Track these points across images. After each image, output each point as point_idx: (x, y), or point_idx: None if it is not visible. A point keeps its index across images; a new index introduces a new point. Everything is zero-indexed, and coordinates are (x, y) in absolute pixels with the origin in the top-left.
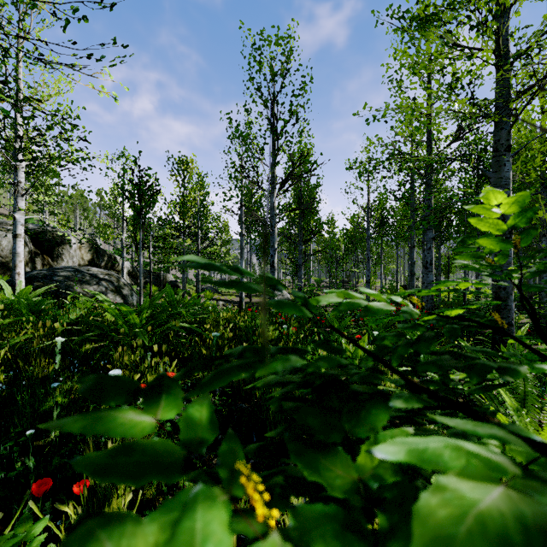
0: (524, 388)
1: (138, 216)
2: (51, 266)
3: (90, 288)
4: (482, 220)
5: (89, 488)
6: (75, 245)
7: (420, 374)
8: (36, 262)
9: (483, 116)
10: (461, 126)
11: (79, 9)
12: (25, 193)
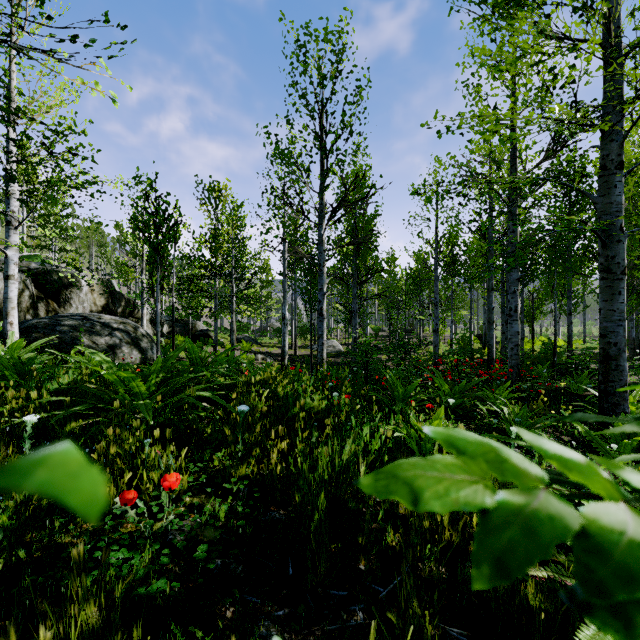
0: None
1: (155, 253)
2: (57, 312)
3: (100, 340)
4: None
5: None
6: (86, 288)
7: None
8: (39, 308)
9: (587, 125)
10: (555, 140)
11: None
12: (19, 225)
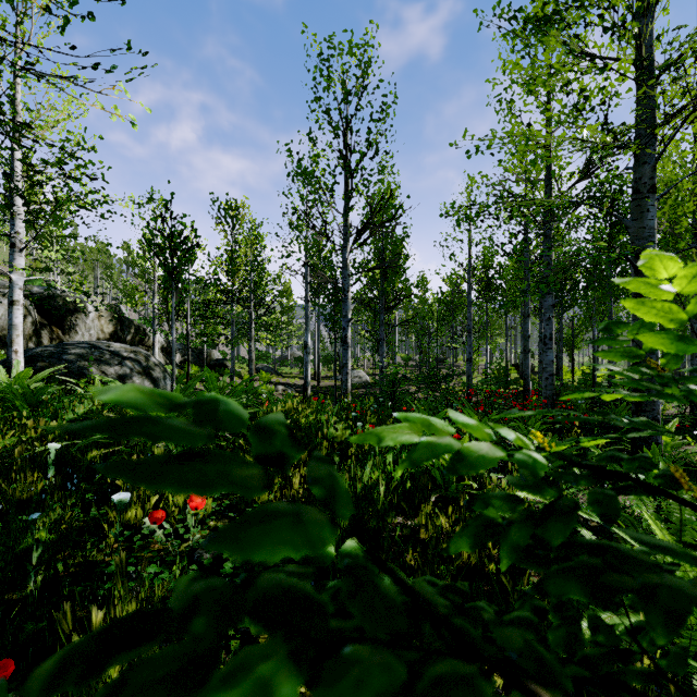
0: (680, 515)
1: (170, 277)
2: (62, 340)
3: (110, 370)
4: (645, 304)
5: None
6: (93, 314)
7: (549, 566)
8: (42, 336)
9: (619, 147)
10: (591, 159)
11: (78, 2)
12: (24, 247)
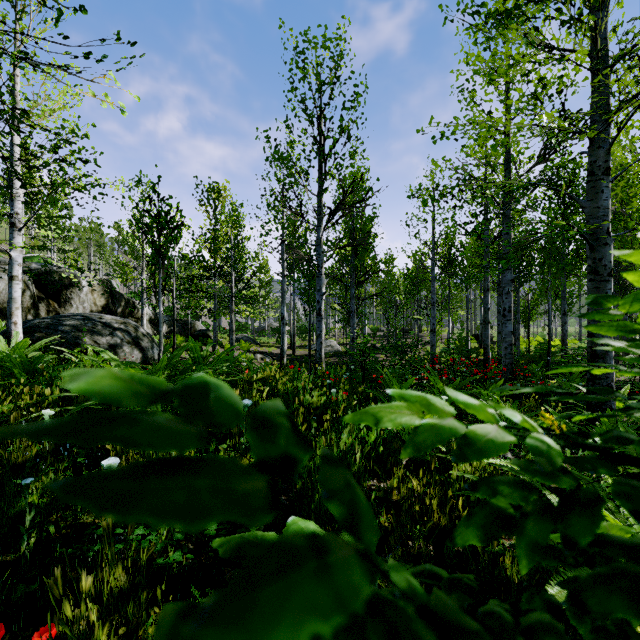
0: None
1: (157, 254)
2: (58, 313)
3: (102, 340)
4: None
5: (58, 637)
6: (86, 288)
7: (564, 560)
8: (39, 309)
9: (575, 132)
10: (547, 145)
11: None
12: (23, 227)
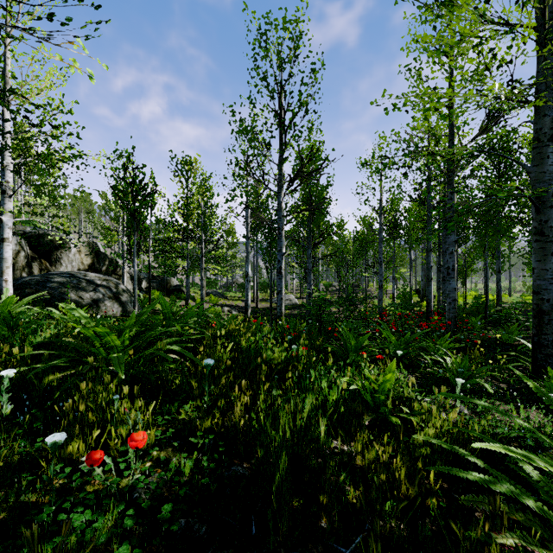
0: None
1: (132, 218)
2: (49, 271)
3: (86, 295)
4: None
5: None
6: (74, 249)
7: None
8: (33, 267)
9: (522, 102)
10: (489, 117)
11: None
12: (13, 194)
